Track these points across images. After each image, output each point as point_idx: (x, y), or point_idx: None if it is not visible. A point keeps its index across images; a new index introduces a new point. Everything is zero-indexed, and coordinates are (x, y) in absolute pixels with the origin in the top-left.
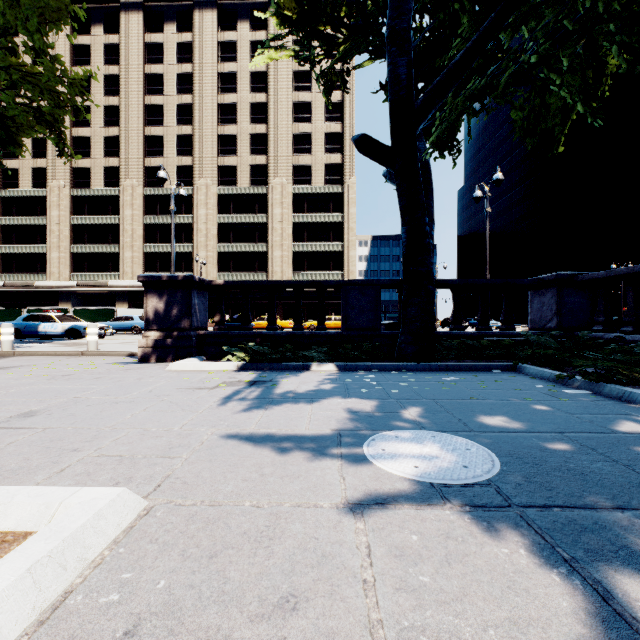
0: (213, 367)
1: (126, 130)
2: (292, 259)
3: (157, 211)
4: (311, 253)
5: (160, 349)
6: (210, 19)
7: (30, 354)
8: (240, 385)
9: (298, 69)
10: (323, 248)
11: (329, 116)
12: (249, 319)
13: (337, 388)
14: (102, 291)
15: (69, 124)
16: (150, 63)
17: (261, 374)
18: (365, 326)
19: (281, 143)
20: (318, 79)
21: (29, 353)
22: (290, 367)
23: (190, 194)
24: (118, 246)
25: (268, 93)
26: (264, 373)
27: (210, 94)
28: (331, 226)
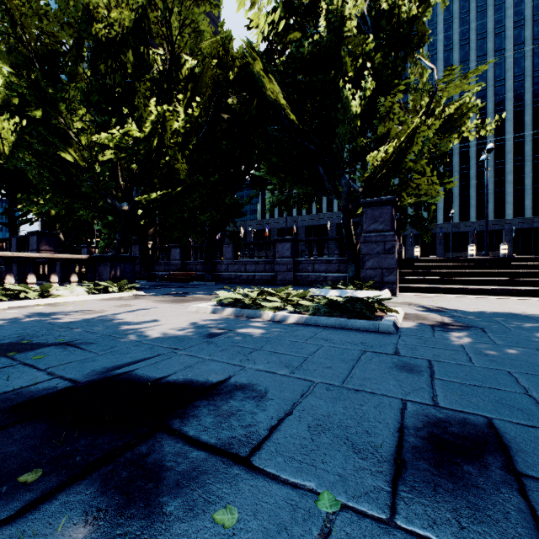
0: None
1: None
2: None
3: None
4: None
5: None
6: None
7: None
8: None
9: None
10: None
11: None
12: None
13: None
14: None
15: None
16: None
17: None
18: None
19: None
20: None
21: None
22: None
23: None
24: None
25: None
26: None
27: None
28: None
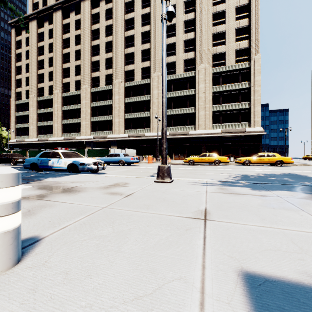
0: None
1: (116, 53)
2: (211, 116)
3: (131, 95)
4: (225, 111)
5: None
6: None
7: None
8: None
9: None
10: (234, 107)
11: (238, 16)
12: None
13: None
14: (104, 140)
15: (90, 55)
16: (127, 13)
17: None
18: None
19: (204, 41)
20: None
21: None
22: None
23: (148, 83)
24: (112, 116)
25: (195, 11)
26: None
27: (160, 21)
28: (240, 91)
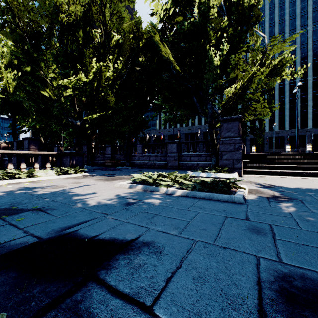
0: None
1: None
2: None
3: None
4: None
5: None
6: None
7: None
8: None
9: None
10: None
11: None
12: None
13: None
14: None
15: None
16: None
17: None
18: None
19: None
20: None
21: None
22: None
23: None
24: None
25: None
26: None
27: None
28: None
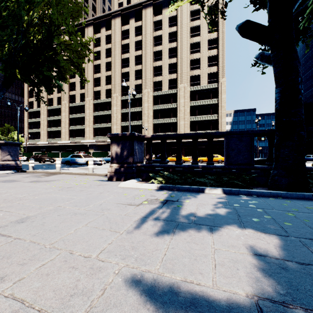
0: (143, 186)
1: (114, 72)
2: (189, 125)
3: (126, 106)
4: (200, 121)
5: (118, 173)
6: (149, 12)
7: (66, 173)
8: (156, 203)
9: (193, 26)
10: (206, 118)
11: (210, 47)
12: (165, 157)
13: (230, 214)
14: (105, 144)
15: (93, 73)
16: (123, 39)
17: (171, 194)
18: (242, 162)
19: (184, 66)
20: (206, 16)
21: (65, 173)
22: (190, 189)
23: (140, 97)
24: (111, 124)
25: (177, 41)
26: (173, 193)
27: (149, 48)
28: (211, 106)
